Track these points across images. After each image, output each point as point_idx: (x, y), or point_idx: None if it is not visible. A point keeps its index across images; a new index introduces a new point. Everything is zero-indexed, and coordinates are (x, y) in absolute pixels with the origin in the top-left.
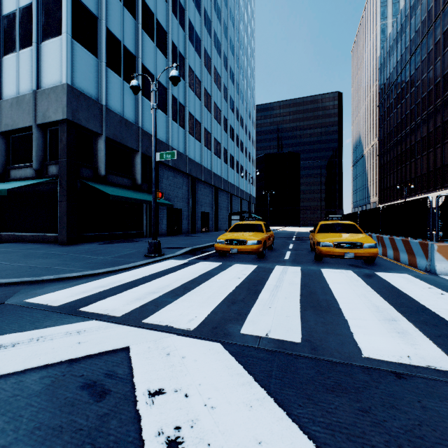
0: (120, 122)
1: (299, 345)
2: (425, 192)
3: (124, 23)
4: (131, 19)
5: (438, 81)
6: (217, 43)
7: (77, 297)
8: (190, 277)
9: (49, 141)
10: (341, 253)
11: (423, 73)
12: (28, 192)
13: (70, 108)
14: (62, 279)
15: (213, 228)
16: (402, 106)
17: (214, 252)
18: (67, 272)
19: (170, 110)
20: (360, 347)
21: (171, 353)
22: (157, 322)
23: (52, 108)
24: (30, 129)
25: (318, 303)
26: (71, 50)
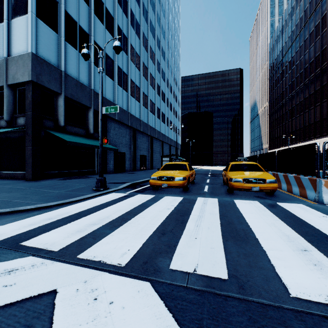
0: (76, 85)
1: (226, 282)
2: (302, 141)
3: (79, 8)
4: (85, 6)
5: (312, 61)
6: (152, 28)
7: (23, 230)
8: (128, 208)
9: (18, 98)
10: (249, 187)
11: (301, 55)
12: (1, 138)
13: (34, 72)
14: (17, 212)
15: (149, 167)
16: (286, 79)
17: (149, 186)
18: (23, 205)
19: (116, 77)
20: (285, 284)
21: (98, 298)
22: (91, 257)
23: (20, 72)
24: (2, 89)
25: (236, 233)
26: (36, 26)
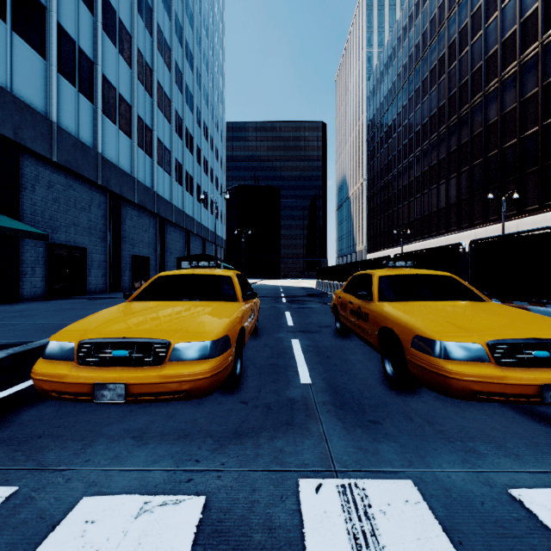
0: None
1: None
2: (419, 240)
3: None
4: None
5: (433, 114)
6: None
7: None
8: None
9: None
10: (530, 388)
11: (416, 104)
12: None
13: None
14: None
15: None
16: (394, 141)
17: None
18: None
19: (54, 52)
20: None
21: None
22: None
23: None
24: None
25: None
26: None
